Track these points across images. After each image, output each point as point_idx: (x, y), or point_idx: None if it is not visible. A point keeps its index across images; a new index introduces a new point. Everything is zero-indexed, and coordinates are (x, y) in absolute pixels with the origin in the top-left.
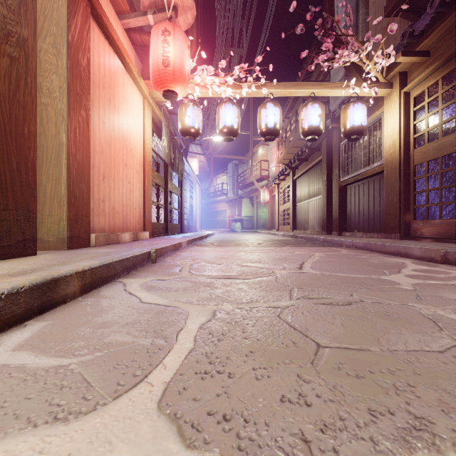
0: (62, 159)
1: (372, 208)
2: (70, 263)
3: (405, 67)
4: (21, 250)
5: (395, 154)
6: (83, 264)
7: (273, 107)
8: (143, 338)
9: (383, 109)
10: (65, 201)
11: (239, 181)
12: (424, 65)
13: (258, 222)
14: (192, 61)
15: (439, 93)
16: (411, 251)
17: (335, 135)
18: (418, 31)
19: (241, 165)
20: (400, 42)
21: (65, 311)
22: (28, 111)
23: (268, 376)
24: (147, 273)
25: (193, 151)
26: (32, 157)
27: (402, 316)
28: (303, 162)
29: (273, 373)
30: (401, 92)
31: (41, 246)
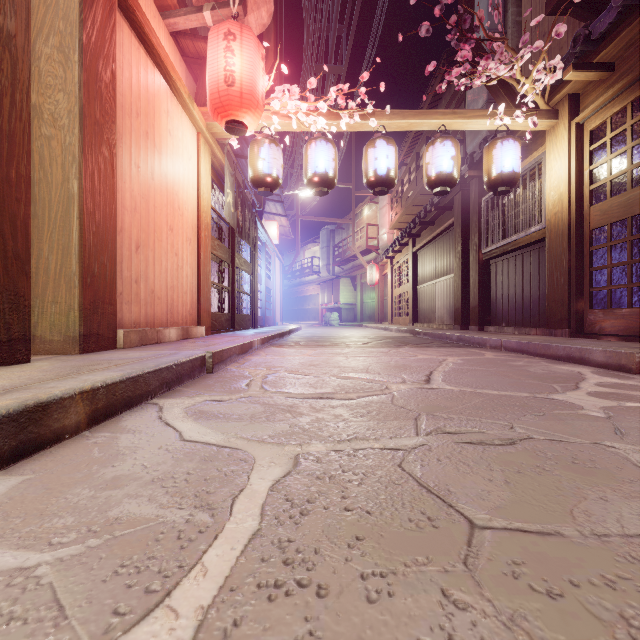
0: (72, 219)
1: (527, 292)
2: (75, 377)
3: (576, 87)
4: (4, 355)
5: (563, 213)
6: (94, 378)
7: (385, 146)
8: (175, 509)
9: (544, 149)
10: (76, 281)
11: (336, 254)
12: (605, 83)
13: (364, 312)
14: (267, 79)
15: (627, 124)
16: (590, 356)
17: (474, 188)
18: (597, 34)
19: (339, 232)
20: (571, 50)
21: (57, 456)
22: (16, 144)
23: (388, 593)
24: (198, 389)
25: (271, 211)
26: (23, 215)
27: (601, 466)
28: (428, 226)
29: (397, 586)
30: (571, 123)
31: (41, 348)
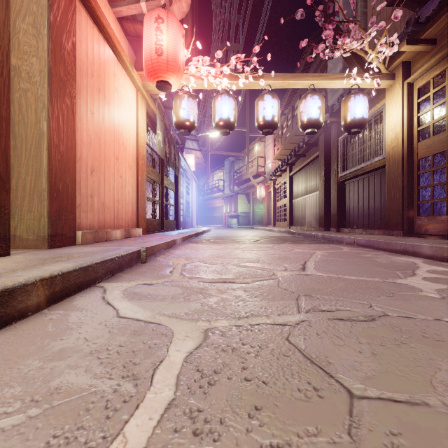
0: (42, 150)
1: (372, 204)
2: (39, 267)
3: (408, 57)
4: None
5: (398, 147)
6: (53, 268)
7: (271, 99)
8: (106, 379)
9: (385, 101)
10: (46, 195)
11: (236, 177)
12: (429, 54)
13: (255, 218)
14: (186, 51)
15: (446, 83)
16: (420, 250)
17: (334, 130)
18: (424, 18)
19: (238, 162)
20: (404, 30)
21: (19, 331)
22: None
23: None
24: (134, 275)
25: (189, 147)
26: (3, 146)
27: (446, 339)
28: (300, 157)
29: None
30: (404, 83)
31: (20, 244)
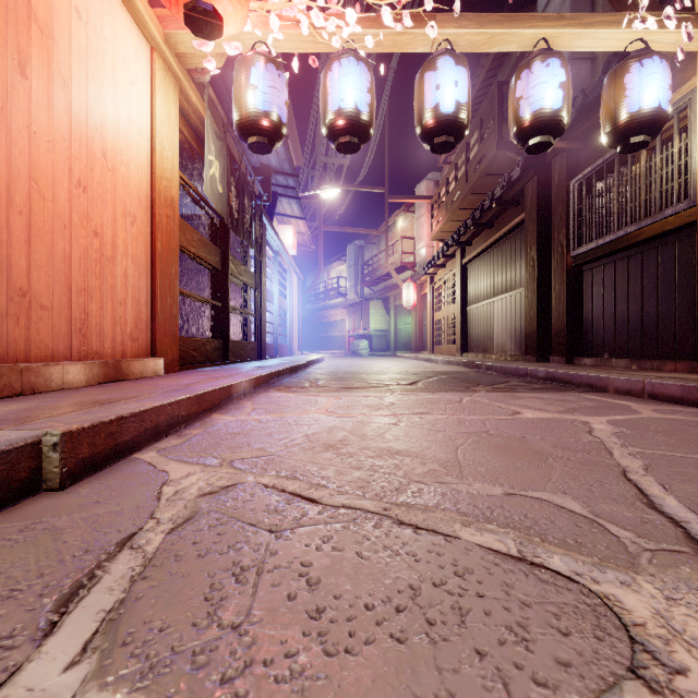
0: None
1: (652, 307)
2: None
3: None
4: None
5: None
6: None
7: (453, 66)
8: None
9: (693, 84)
10: None
11: (366, 273)
12: None
13: (398, 340)
14: None
15: None
16: None
17: (559, 167)
18: None
19: (369, 248)
20: None
21: None
22: None
23: None
24: None
25: (285, 212)
26: None
27: None
28: (483, 230)
29: None
30: None
31: None
